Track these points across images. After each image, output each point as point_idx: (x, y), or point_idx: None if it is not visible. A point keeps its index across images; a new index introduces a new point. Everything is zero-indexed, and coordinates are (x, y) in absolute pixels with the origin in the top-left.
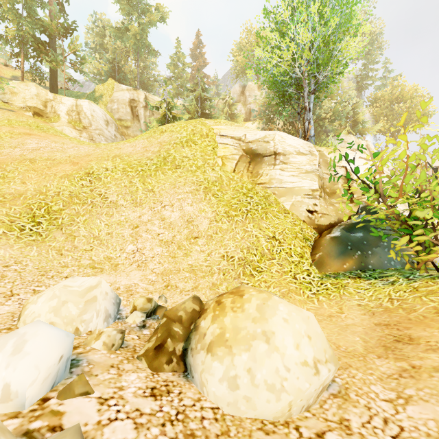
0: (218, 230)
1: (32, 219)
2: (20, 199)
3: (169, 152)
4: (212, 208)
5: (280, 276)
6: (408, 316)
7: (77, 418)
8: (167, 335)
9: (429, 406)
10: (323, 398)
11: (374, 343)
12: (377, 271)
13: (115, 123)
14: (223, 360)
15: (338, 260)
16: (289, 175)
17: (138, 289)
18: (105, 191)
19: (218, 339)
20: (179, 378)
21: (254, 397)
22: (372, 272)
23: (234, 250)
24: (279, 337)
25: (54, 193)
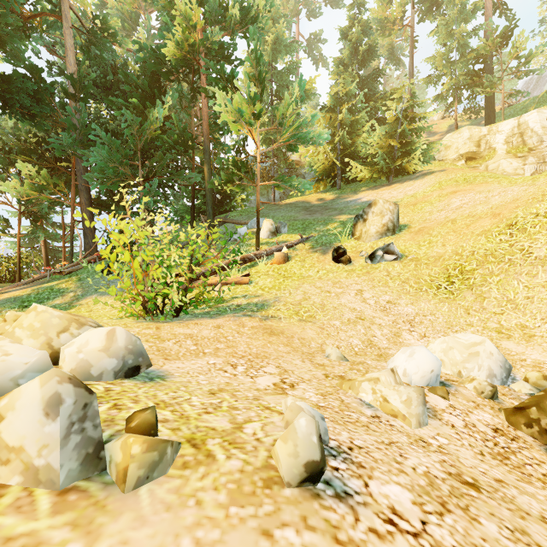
0: None
1: (447, 278)
2: (439, 261)
3: None
4: None
5: None
6: None
7: (433, 401)
8: (534, 404)
9: None
10: None
11: None
12: None
13: None
14: None
15: None
16: None
17: None
18: (529, 244)
19: None
20: (537, 445)
21: None
22: None
23: None
24: None
25: (468, 253)
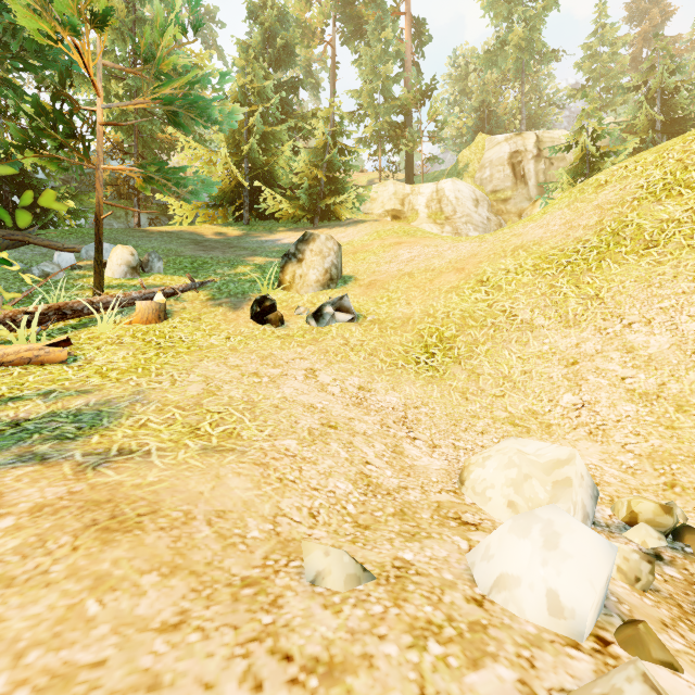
0: None
1: (425, 349)
2: (409, 324)
3: (624, 220)
4: None
5: None
6: None
7: None
8: None
9: None
10: None
11: None
12: None
13: (487, 199)
14: None
15: None
16: None
17: (605, 477)
18: (510, 305)
19: None
20: None
21: None
22: None
23: None
24: None
25: (443, 314)
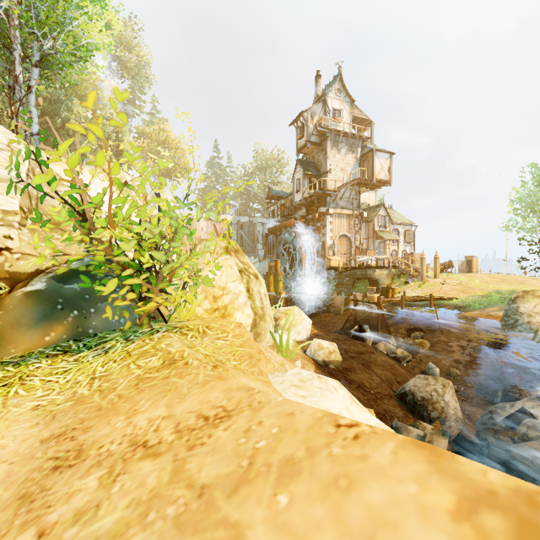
0: None
1: None
2: None
3: None
4: None
5: None
6: (101, 403)
7: None
8: None
9: None
10: None
11: (9, 497)
12: (99, 337)
13: None
14: None
15: (36, 330)
16: None
17: None
18: None
19: None
20: None
21: None
22: (92, 339)
23: None
24: None
25: None
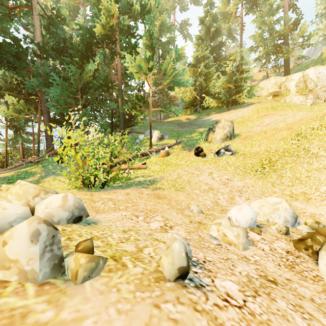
0: None
1: (261, 165)
2: (257, 155)
3: None
4: None
5: None
6: None
7: (252, 236)
8: (309, 237)
9: None
10: None
11: None
12: None
13: None
14: None
15: None
16: None
17: (320, 218)
18: (308, 145)
19: None
20: (311, 260)
21: None
22: None
23: None
24: None
25: (274, 151)
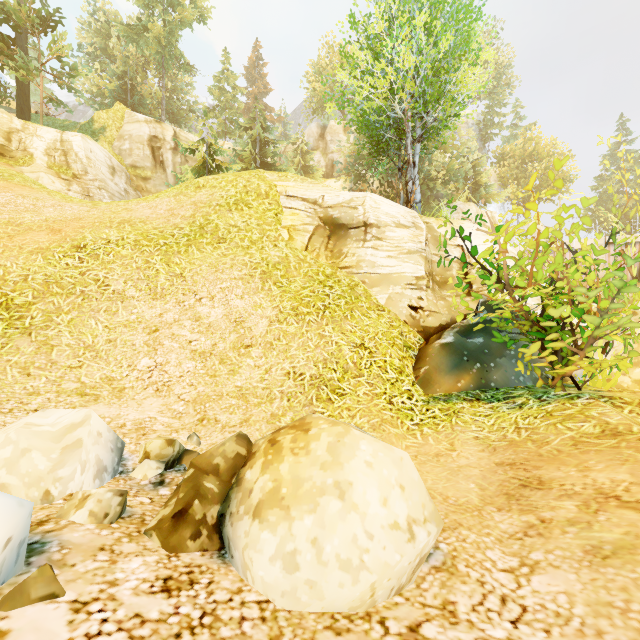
0: (281, 334)
1: None
2: None
3: (209, 218)
4: (274, 302)
5: (370, 400)
6: (539, 451)
7: (30, 638)
8: (194, 494)
9: (560, 574)
10: (421, 573)
11: (494, 490)
12: (502, 391)
13: (126, 171)
14: (276, 528)
15: (450, 376)
16: (384, 257)
17: (155, 426)
18: (105, 274)
19: (270, 497)
20: (211, 559)
21: (321, 581)
22: (495, 392)
23: (305, 363)
24: (359, 490)
25: (18, 277)
